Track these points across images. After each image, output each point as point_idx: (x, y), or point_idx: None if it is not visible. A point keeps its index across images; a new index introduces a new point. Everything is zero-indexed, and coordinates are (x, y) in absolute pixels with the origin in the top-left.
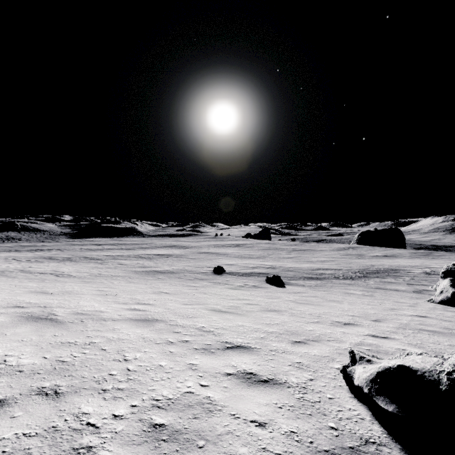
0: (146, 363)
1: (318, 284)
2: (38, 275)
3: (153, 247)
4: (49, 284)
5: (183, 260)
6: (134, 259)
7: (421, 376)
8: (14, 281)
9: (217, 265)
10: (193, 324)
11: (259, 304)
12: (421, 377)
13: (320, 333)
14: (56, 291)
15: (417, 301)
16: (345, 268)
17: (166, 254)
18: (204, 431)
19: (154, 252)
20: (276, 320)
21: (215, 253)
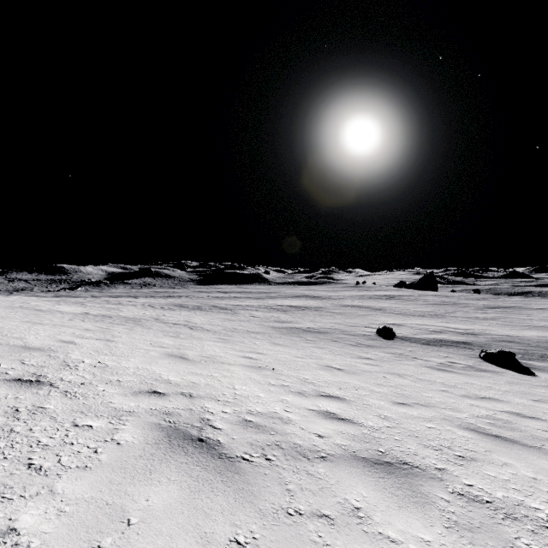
0: None
1: None
2: (171, 326)
3: (283, 297)
4: (185, 341)
5: (326, 315)
6: (266, 310)
7: None
8: (149, 335)
9: (377, 324)
10: (514, 499)
11: (543, 418)
12: None
13: None
14: (196, 354)
15: None
16: None
17: (302, 306)
18: None
19: (286, 303)
20: None
21: (365, 307)
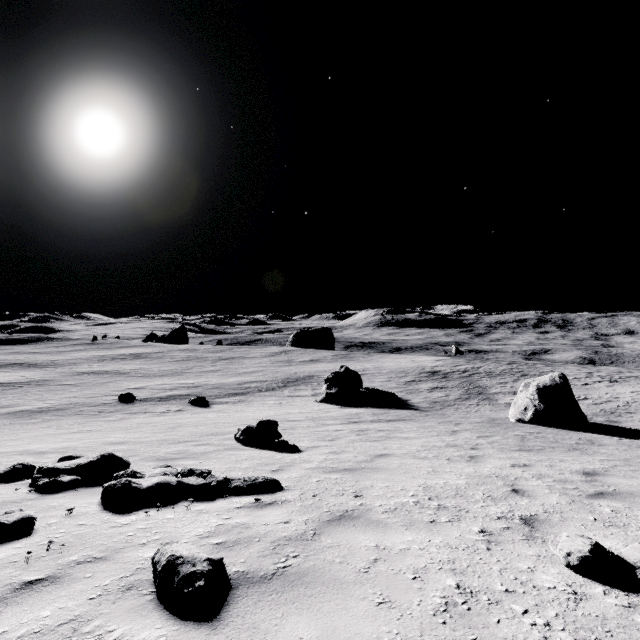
0: (150, 449)
1: (242, 399)
2: None
3: None
4: None
5: (58, 389)
6: None
7: (252, 427)
8: None
9: (120, 391)
10: (151, 439)
11: (190, 424)
12: (252, 427)
13: (232, 431)
14: None
15: (308, 403)
16: (271, 379)
17: (14, 382)
18: (189, 451)
19: None
20: (205, 430)
21: (107, 372)
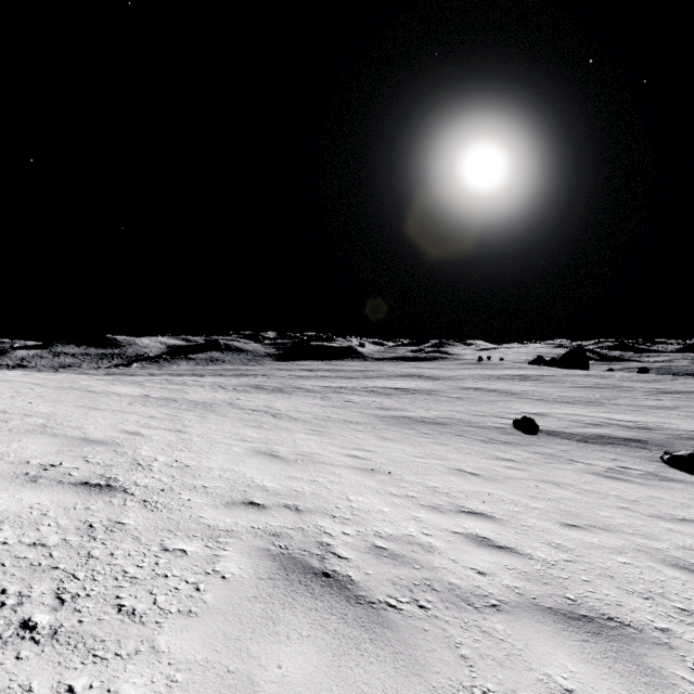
0: None
1: None
2: (250, 413)
3: (384, 376)
4: (271, 433)
5: (443, 400)
6: (365, 394)
7: None
8: (226, 424)
9: (512, 414)
10: None
11: None
12: None
13: None
14: (288, 451)
15: None
16: None
17: (410, 389)
18: None
19: (389, 384)
20: None
21: (493, 390)
